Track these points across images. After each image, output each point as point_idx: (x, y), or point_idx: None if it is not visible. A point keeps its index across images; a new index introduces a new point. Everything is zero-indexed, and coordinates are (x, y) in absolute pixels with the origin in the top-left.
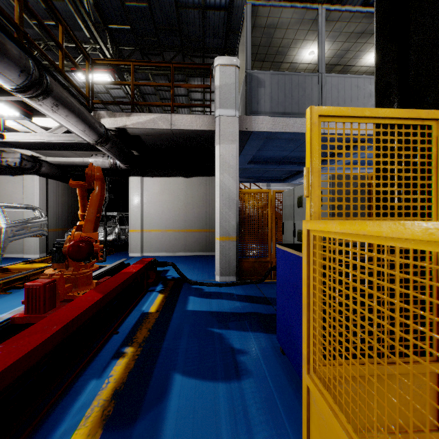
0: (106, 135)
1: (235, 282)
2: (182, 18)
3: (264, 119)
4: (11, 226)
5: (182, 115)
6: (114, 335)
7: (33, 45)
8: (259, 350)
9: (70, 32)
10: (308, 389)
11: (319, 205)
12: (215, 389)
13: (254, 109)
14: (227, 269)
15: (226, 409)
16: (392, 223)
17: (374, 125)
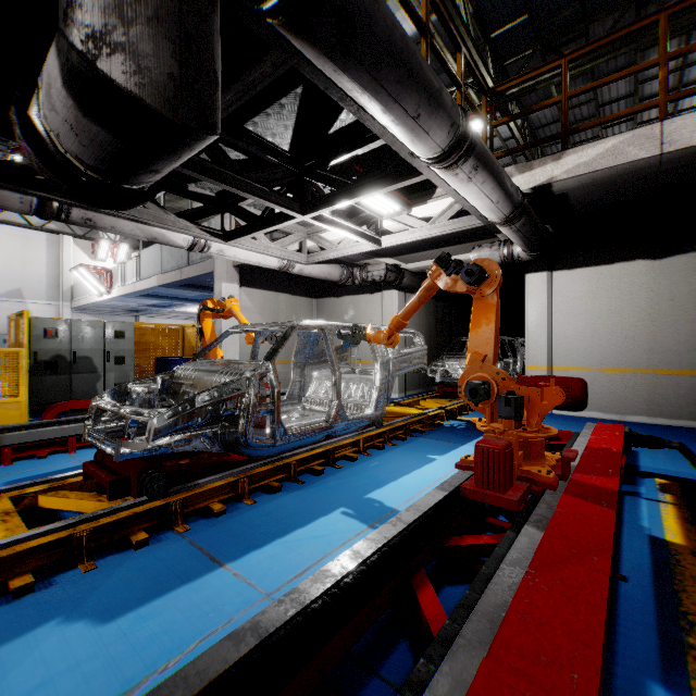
0: (522, 203)
1: None
2: None
3: None
4: (396, 356)
5: (694, 113)
6: (620, 582)
7: None
8: None
9: (468, 58)
10: None
11: None
12: None
13: None
14: None
15: None
16: None
17: None
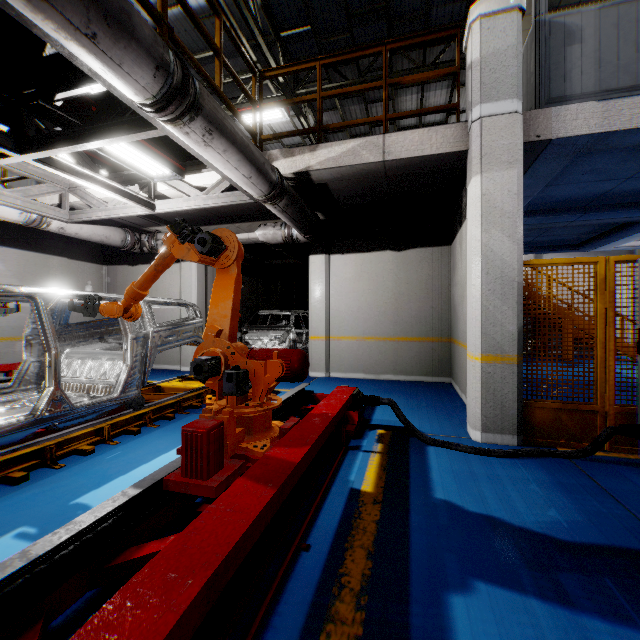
0: (281, 184)
1: (521, 451)
2: None
3: (580, 110)
4: (158, 330)
5: (404, 133)
6: (302, 554)
7: (180, 49)
8: None
9: (230, 30)
10: None
11: None
12: None
13: (556, 93)
14: (497, 420)
15: None
16: None
17: None
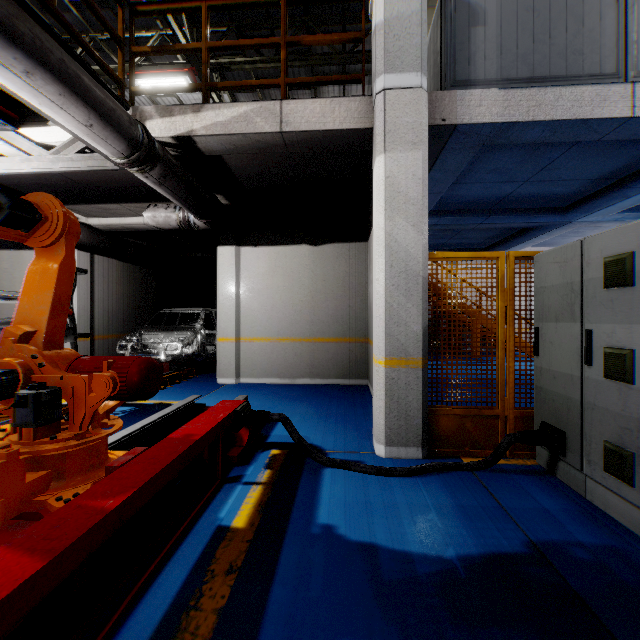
0: (148, 145)
1: (424, 467)
2: None
3: (484, 96)
4: None
5: (304, 101)
6: None
7: None
8: None
9: None
10: None
11: None
12: None
13: (461, 76)
14: (402, 432)
15: None
16: None
17: None
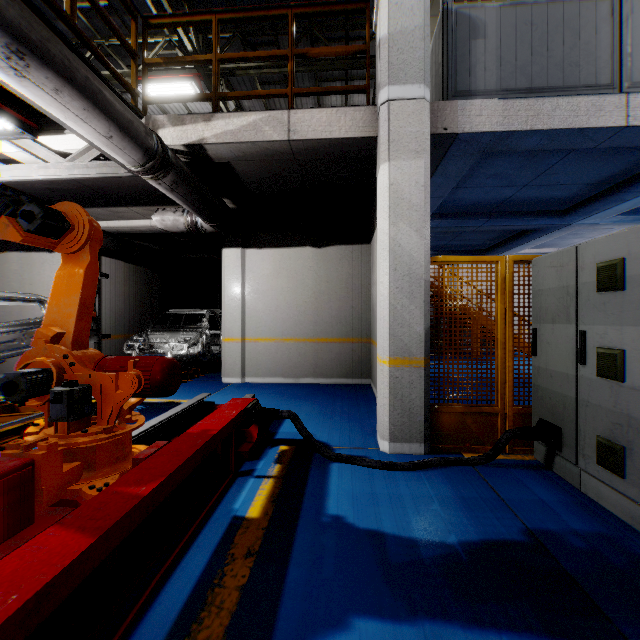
0: (162, 154)
1: (427, 462)
2: None
3: (484, 106)
4: None
5: (311, 111)
6: None
7: None
8: None
9: None
10: None
11: None
12: None
13: (462, 86)
14: (405, 428)
15: None
16: None
17: None
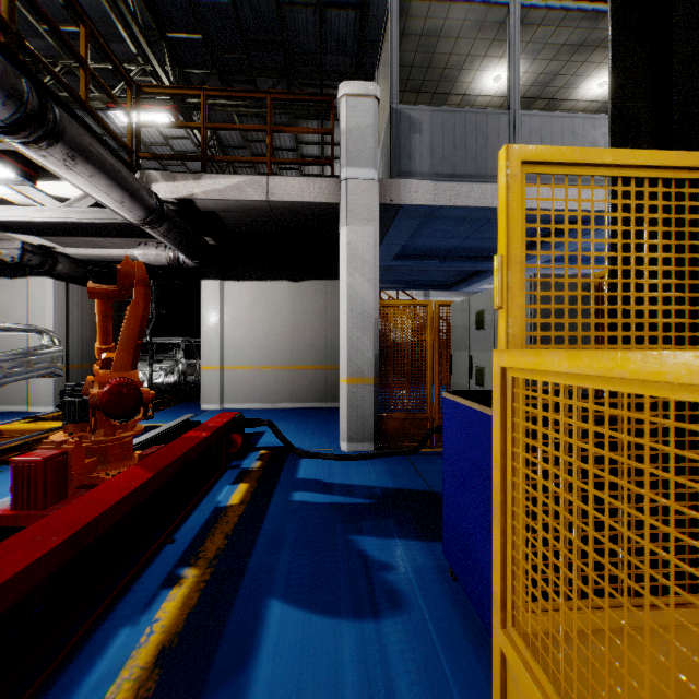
0: (160, 210)
1: (373, 453)
2: (286, 21)
3: (420, 185)
4: (0, 360)
5: (286, 178)
6: (166, 546)
7: (34, 58)
8: (413, 573)
9: (99, 39)
10: (503, 655)
11: (522, 323)
12: (337, 645)
13: (404, 168)
14: (359, 432)
15: (356, 684)
16: (689, 356)
17: (619, 179)
